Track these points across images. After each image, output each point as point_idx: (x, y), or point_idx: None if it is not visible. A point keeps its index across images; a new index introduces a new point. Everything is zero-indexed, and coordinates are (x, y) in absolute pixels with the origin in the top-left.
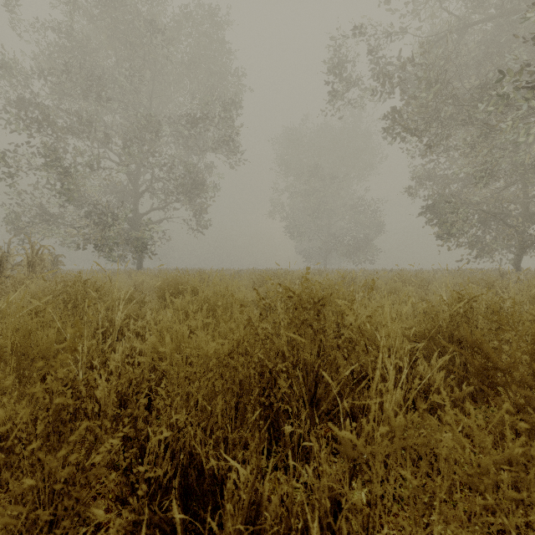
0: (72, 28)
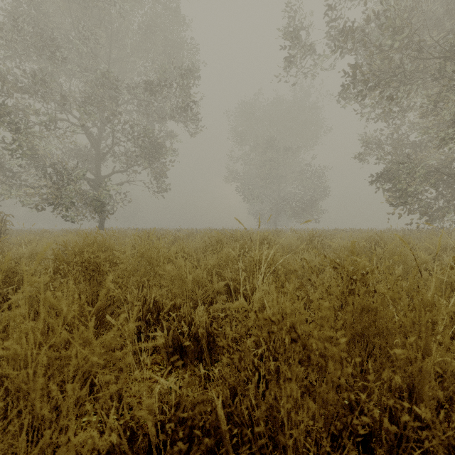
0: None
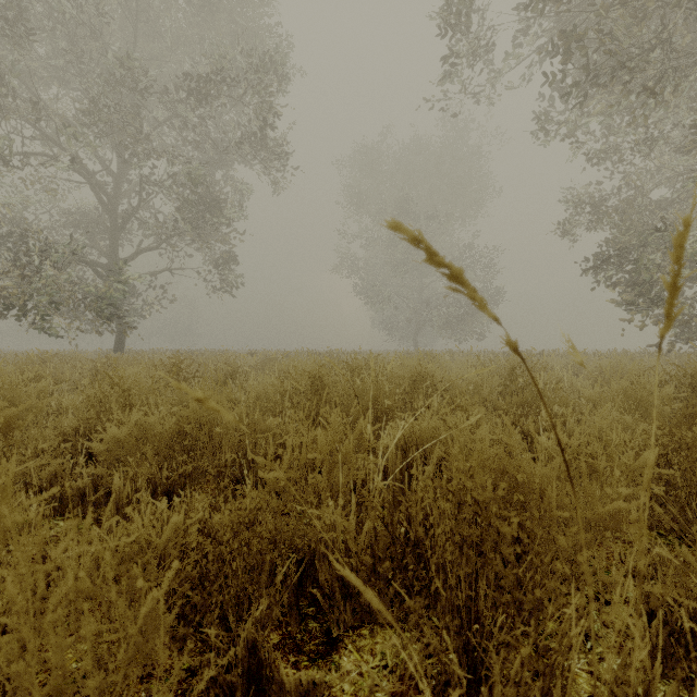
0: None
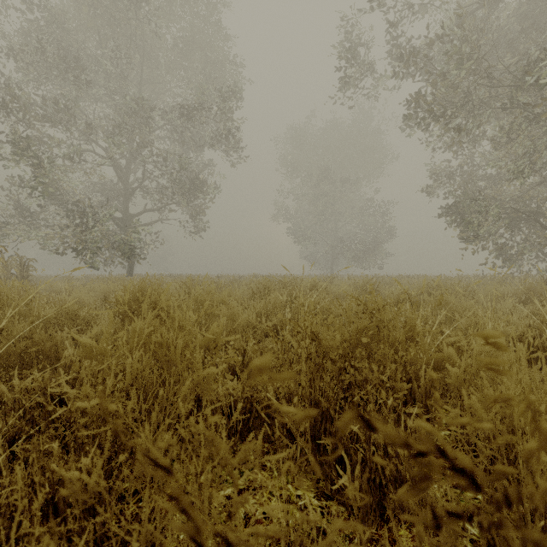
0: None
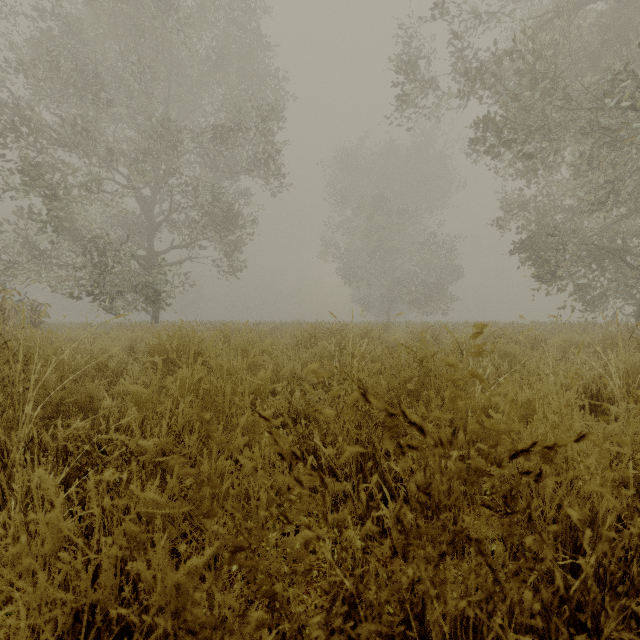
0: (61, 6)
